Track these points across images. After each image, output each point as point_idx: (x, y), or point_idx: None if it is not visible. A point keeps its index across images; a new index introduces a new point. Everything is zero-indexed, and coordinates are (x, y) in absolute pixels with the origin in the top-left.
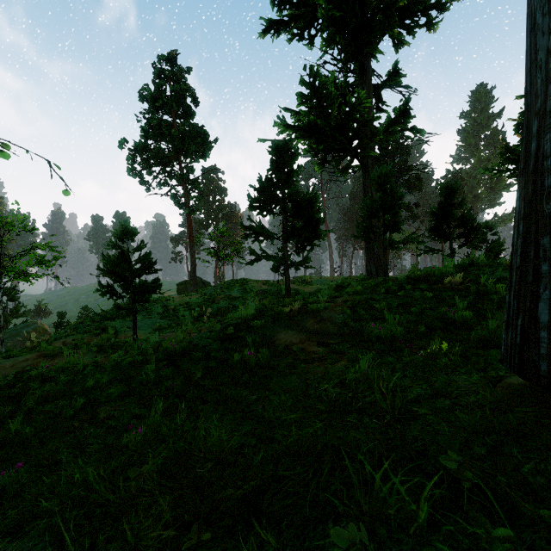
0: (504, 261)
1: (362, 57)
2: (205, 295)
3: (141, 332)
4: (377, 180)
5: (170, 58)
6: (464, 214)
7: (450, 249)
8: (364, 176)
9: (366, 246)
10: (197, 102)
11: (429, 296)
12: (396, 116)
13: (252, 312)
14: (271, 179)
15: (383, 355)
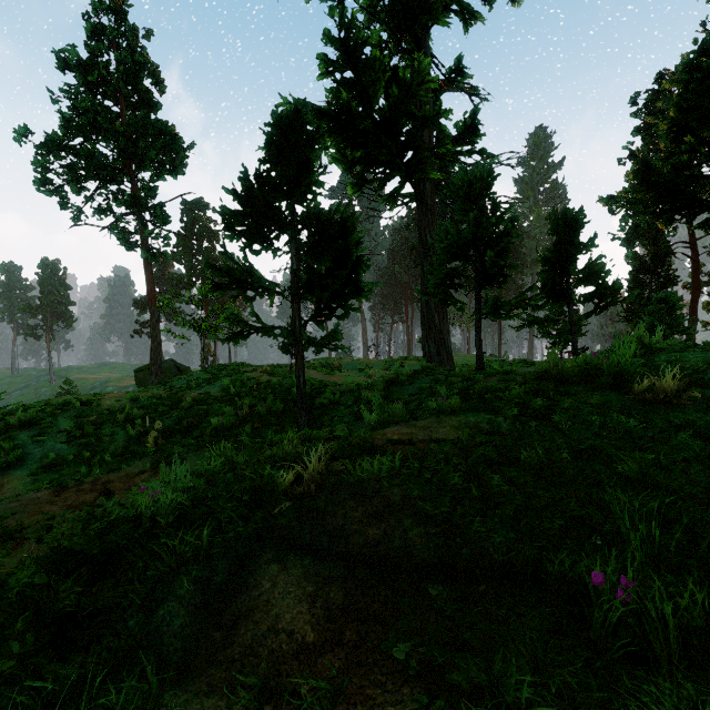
0: None
1: (418, 26)
2: (171, 391)
3: (14, 473)
4: (467, 188)
5: (115, 7)
6: (592, 264)
7: (571, 319)
8: (420, 211)
9: (422, 316)
10: (162, 85)
11: (631, 425)
12: (461, 131)
13: (176, 496)
14: (267, 176)
15: None
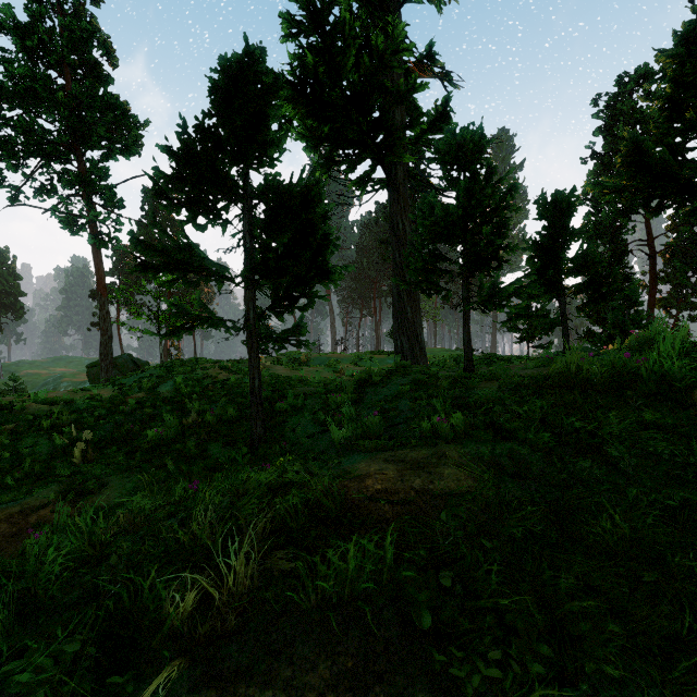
0: None
1: None
2: (120, 389)
3: None
4: (455, 153)
5: None
6: (585, 251)
7: (562, 313)
8: (392, 198)
9: (394, 309)
10: (114, 57)
11: None
12: (433, 119)
13: None
14: (211, 130)
15: None
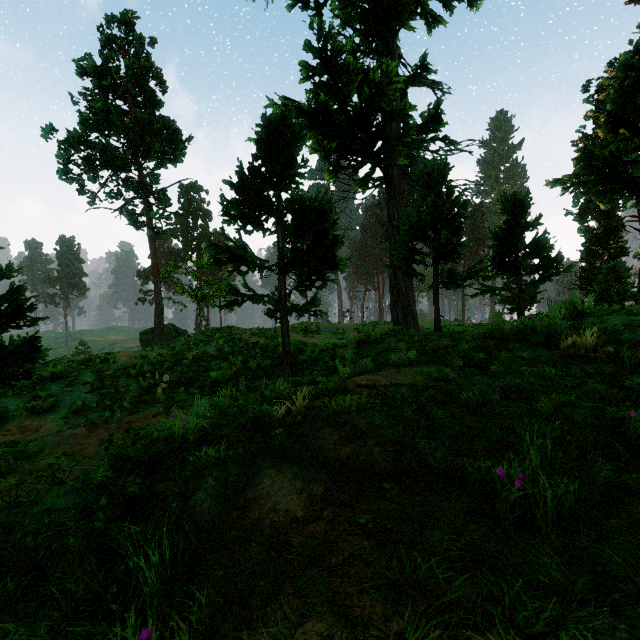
0: (638, 307)
1: (386, 31)
2: (172, 350)
3: (49, 417)
4: (426, 178)
5: (125, 20)
6: (537, 239)
7: (519, 288)
8: (389, 193)
9: (391, 285)
10: (164, 86)
11: (553, 374)
12: (425, 121)
13: (199, 420)
14: (259, 170)
15: (598, 632)
